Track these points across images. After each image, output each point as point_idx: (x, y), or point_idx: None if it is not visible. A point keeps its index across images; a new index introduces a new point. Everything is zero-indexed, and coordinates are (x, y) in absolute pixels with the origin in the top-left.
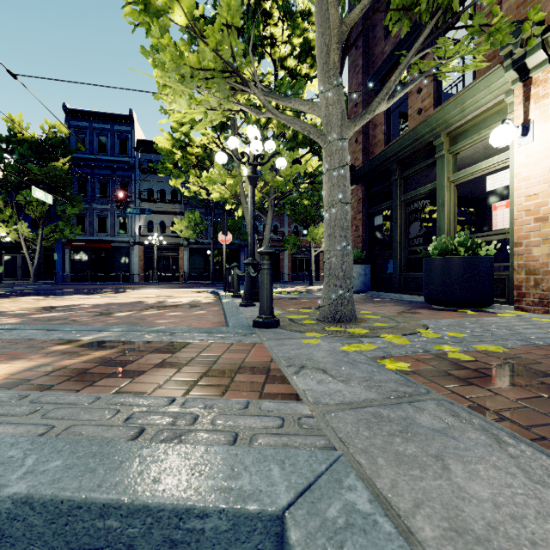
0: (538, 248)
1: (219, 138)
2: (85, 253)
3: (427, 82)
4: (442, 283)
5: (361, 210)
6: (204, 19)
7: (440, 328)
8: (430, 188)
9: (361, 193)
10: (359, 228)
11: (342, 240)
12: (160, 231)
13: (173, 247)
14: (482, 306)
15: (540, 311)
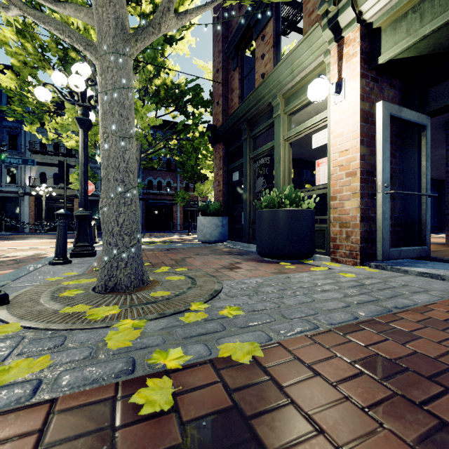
0: (349, 202)
1: None
2: None
3: (268, 48)
4: (268, 235)
5: (221, 166)
6: None
7: (228, 297)
8: (271, 146)
9: (221, 151)
10: (220, 183)
11: (118, 184)
12: (53, 183)
13: (67, 198)
14: (303, 258)
15: (351, 263)
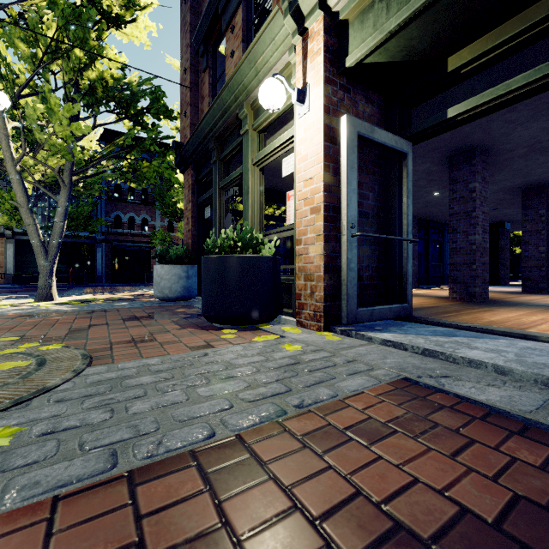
0: (313, 247)
1: None
2: None
3: (238, 43)
4: (211, 291)
5: (190, 198)
6: None
7: (47, 401)
8: (240, 172)
9: (190, 178)
10: (189, 220)
11: None
12: None
13: None
14: (259, 322)
15: (315, 327)
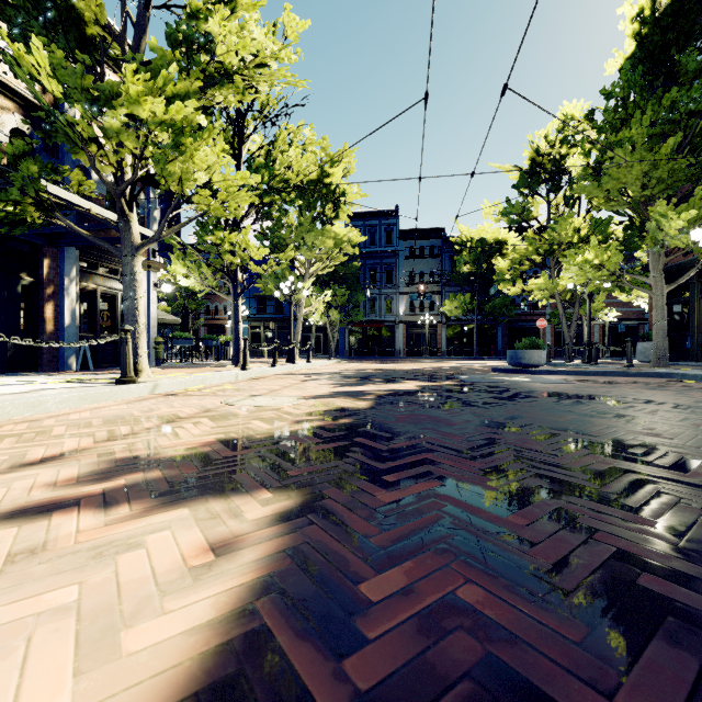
0: None
1: (544, 260)
2: (360, 332)
3: None
4: None
5: None
6: (524, 173)
7: None
8: None
9: None
10: None
11: (663, 335)
12: (419, 310)
13: (431, 324)
14: None
15: None
